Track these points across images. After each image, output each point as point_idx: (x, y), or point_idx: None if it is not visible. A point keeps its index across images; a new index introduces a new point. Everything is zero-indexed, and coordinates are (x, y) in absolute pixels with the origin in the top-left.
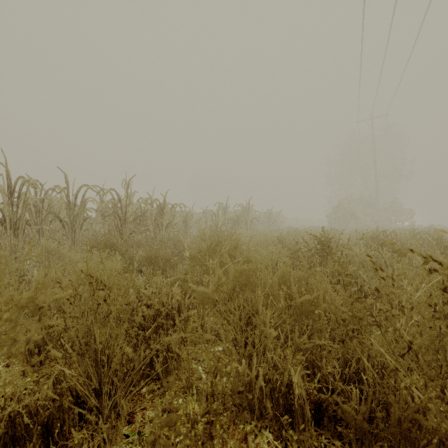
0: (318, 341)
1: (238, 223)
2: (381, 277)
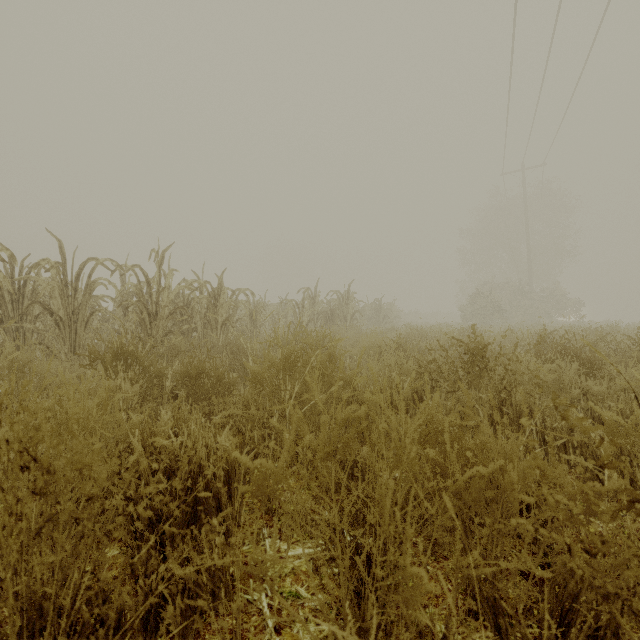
0: (504, 564)
1: (333, 319)
2: None
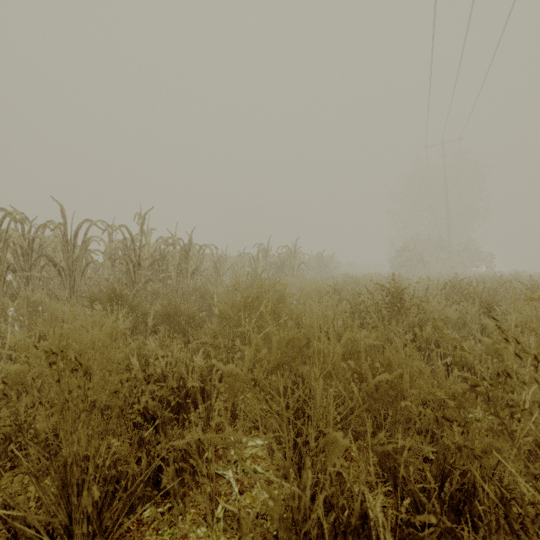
0: (401, 441)
1: (282, 269)
2: (516, 354)
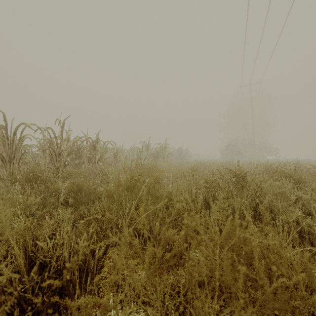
0: None
1: (157, 157)
2: None
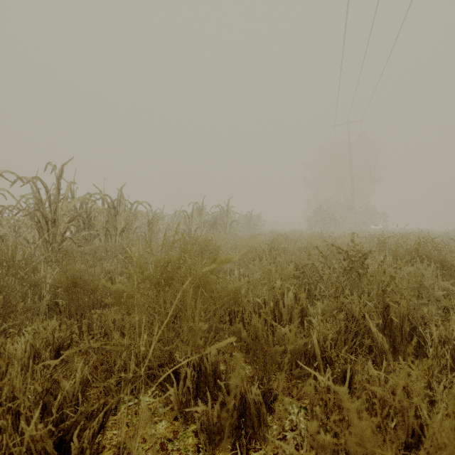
0: None
1: (216, 226)
2: None
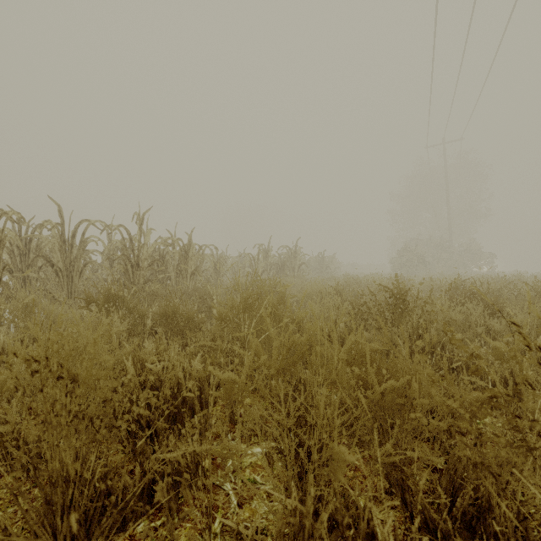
0: (409, 453)
1: (283, 270)
2: (540, 364)
